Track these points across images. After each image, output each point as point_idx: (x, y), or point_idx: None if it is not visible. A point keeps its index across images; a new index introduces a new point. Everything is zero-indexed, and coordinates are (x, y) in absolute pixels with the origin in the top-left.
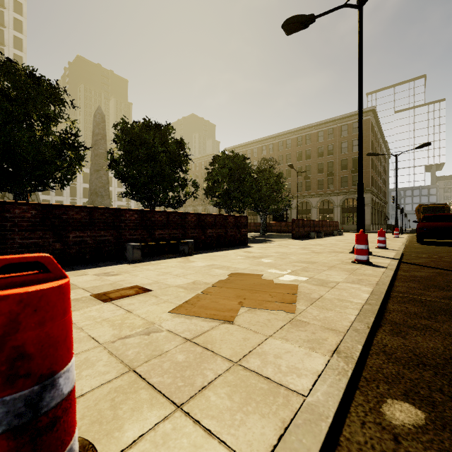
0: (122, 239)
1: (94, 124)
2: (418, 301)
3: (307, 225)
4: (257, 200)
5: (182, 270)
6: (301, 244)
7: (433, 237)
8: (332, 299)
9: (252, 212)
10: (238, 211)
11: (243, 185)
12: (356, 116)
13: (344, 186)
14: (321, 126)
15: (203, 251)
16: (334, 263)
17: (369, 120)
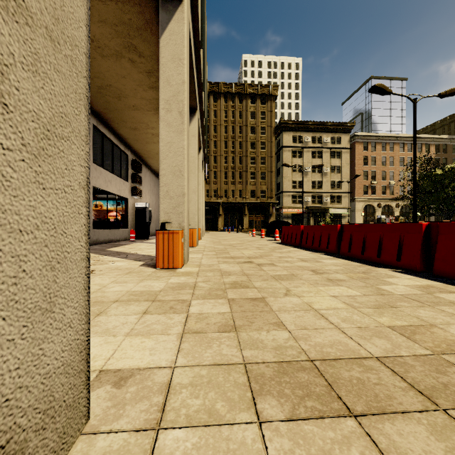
0: None
1: None
2: None
3: None
4: None
5: None
6: None
7: None
8: None
9: None
10: None
11: None
12: None
13: None
14: None
15: None
16: None
17: None
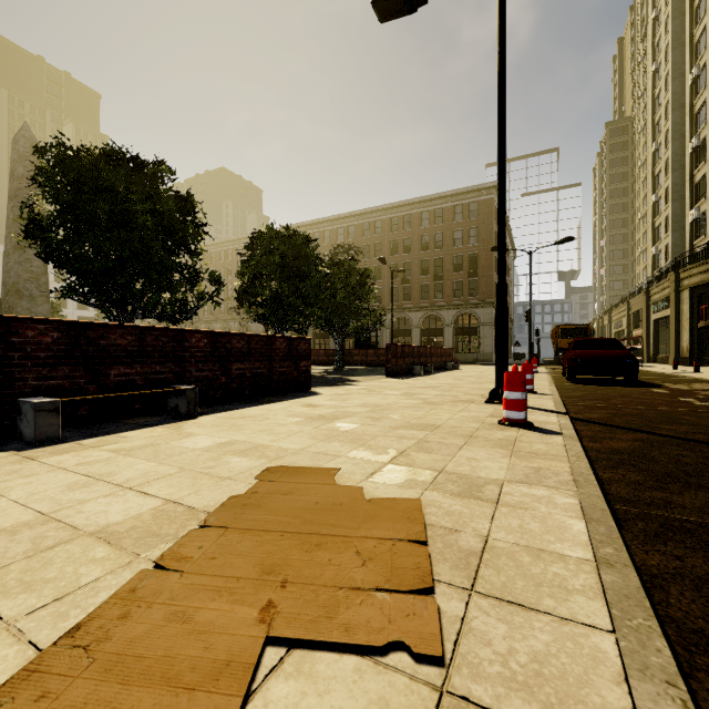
0: (14, 389)
1: (15, 157)
2: (680, 528)
3: (409, 354)
4: (329, 313)
5: (149, 463)
6: (402, 386)
7: (590, 373)
8: (515, 549)
9: (322, 333)
10: (297, 330)
11: (305, 286)
12: (474, 194)
13: (458, 296)
14: (426, 204)
15: (222, 405)
16: (470, 428)
17: (492, 201)
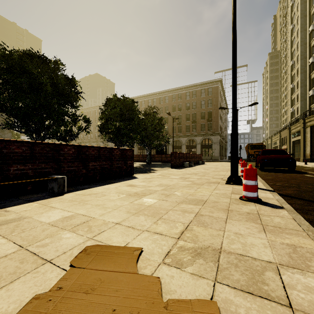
0: None
1: None
2: None
3: (182, 157)
4: (144, 138)
5: None
6: (179, 173)
7: (272, 166)
8: None
9: (141, 147)
10: (128, 145)
11: (132, 124)
12: (210, 84)
13: (203, 130)
14: (188, 89)
15: (82, 185)
16: (225, 202)
17: (218, 87)
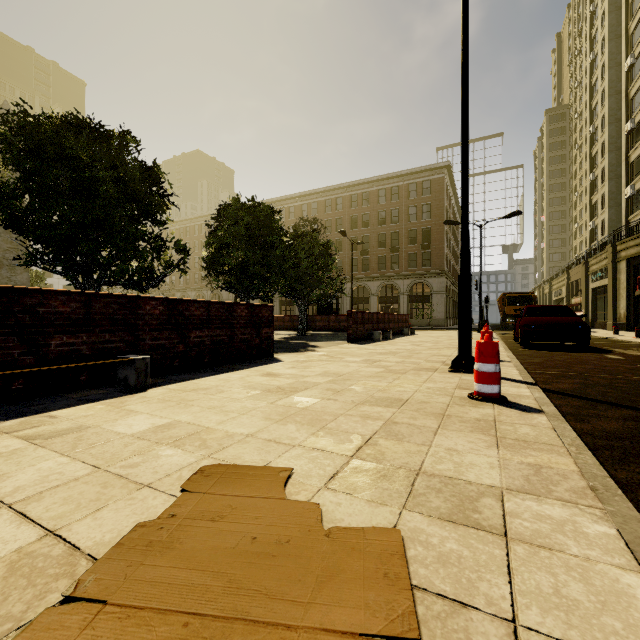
0: None
1: None
2: None
3: (369, 321)
4: (293, 282)
5: (59, 459)
6: (362, 352)
7: (543, 339)
8: None
9: (288, 301)
10: (262, 298)
11: (270, 255)
12: (427, 173)
13: (412, 267)
14: (383, 183)
15: (178, 374)
16: (440, 403)
17: (443, 179)
